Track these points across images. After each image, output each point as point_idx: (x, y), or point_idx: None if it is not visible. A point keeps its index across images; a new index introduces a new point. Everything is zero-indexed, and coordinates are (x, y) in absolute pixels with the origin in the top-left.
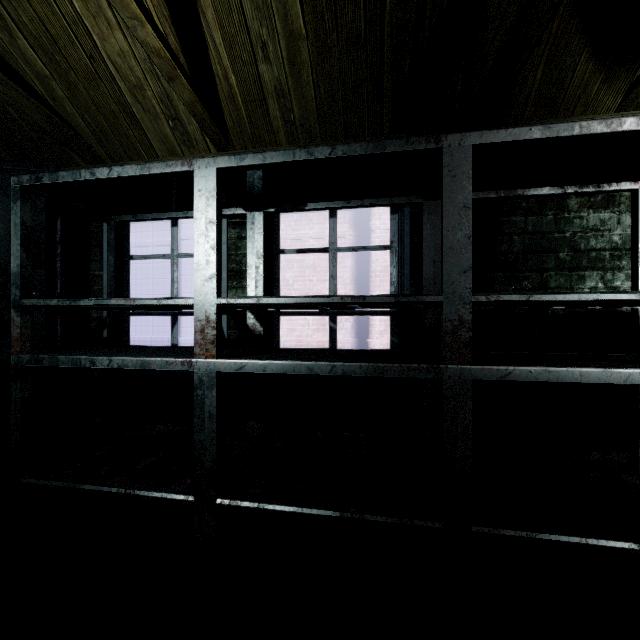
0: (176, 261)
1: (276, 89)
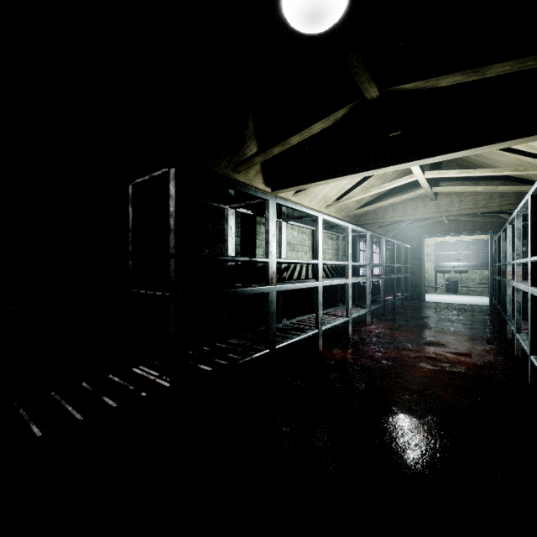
0: None
1: None
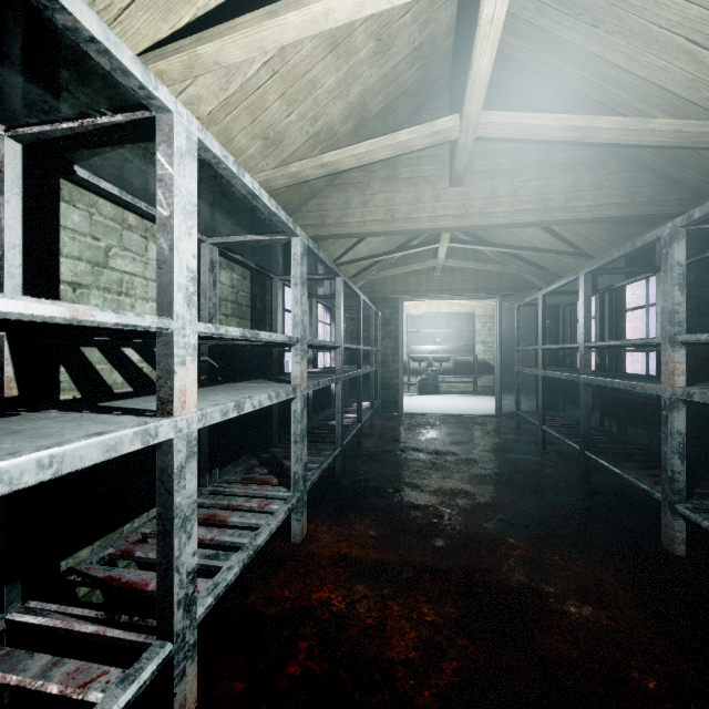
0: None
1: (587, 233)
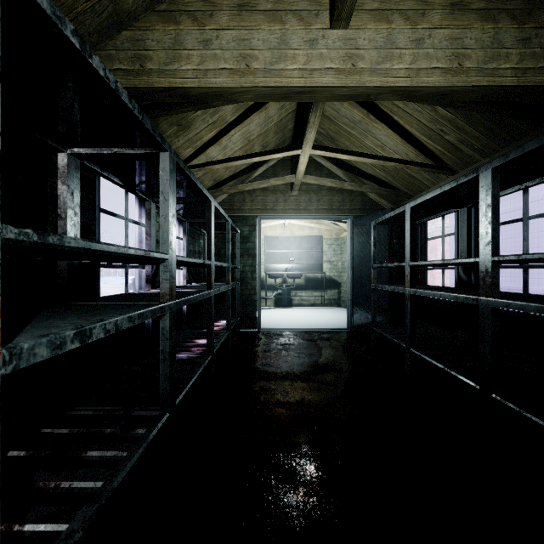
0: (443, 239)
1: (458, 141)
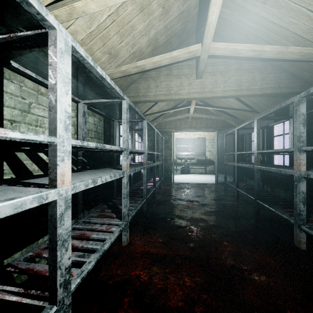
0: None
1: (257, 101)
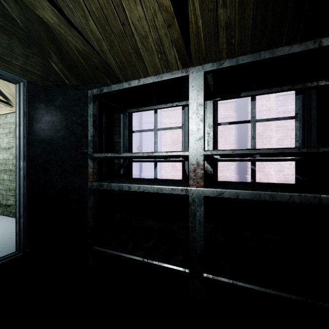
0: (156, 132)
1: (226, 24)
